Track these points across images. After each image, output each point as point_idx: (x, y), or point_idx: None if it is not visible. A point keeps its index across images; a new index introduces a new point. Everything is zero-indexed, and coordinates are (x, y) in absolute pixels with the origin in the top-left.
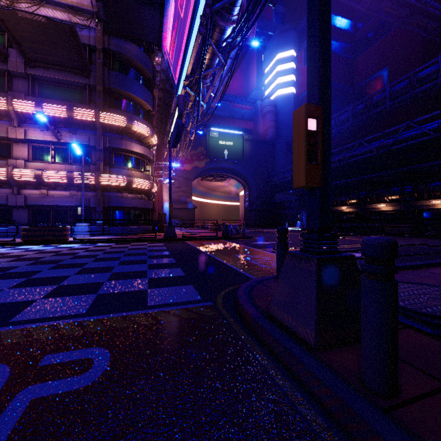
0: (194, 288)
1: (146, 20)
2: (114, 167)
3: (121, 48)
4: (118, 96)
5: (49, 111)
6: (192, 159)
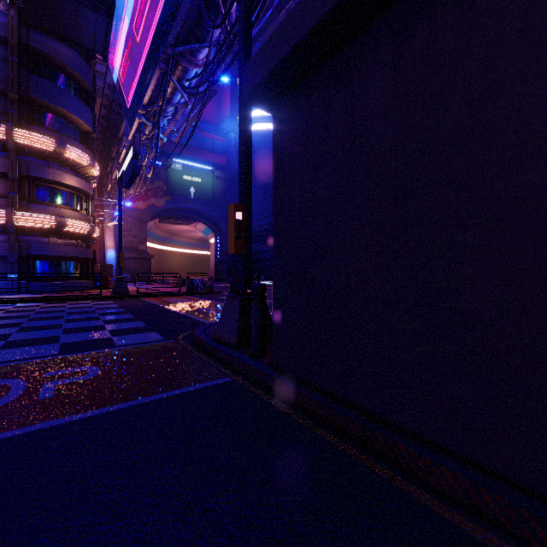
0: (158, 333)
1: (87, 23)
2: (36, 202)
3: (47, 47)
4: (41, 108)
5: None
6: (147, 195)
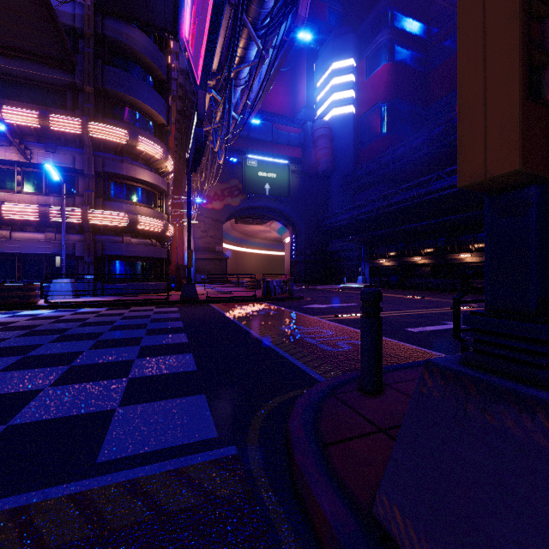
0: (207, 403)
1: None
2: (111, 200)
3: (121, 35)
4: (116, 101)
5: (12, 117)
6: (223, 195)
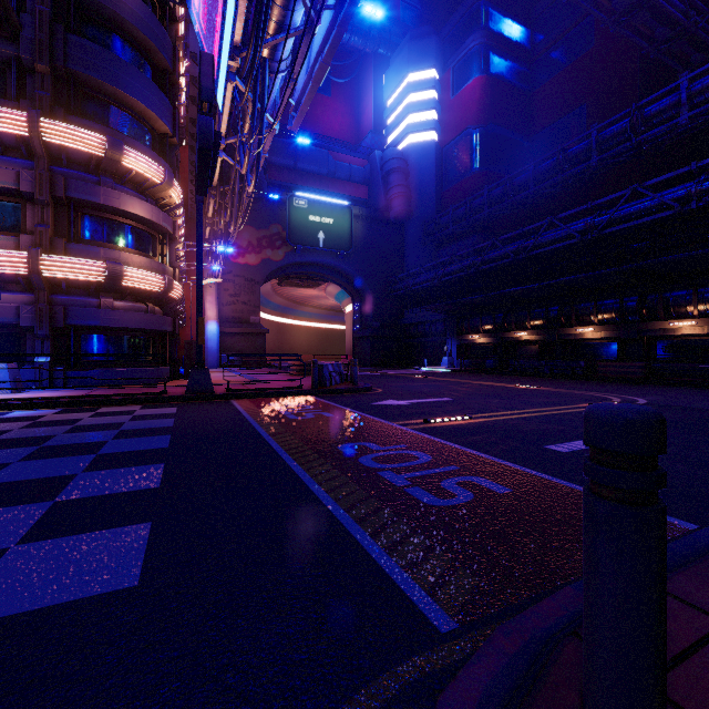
0: None
1: None
2: (81, 242)
3: None
4: (90, 92)
5: None
6: (261, 245)
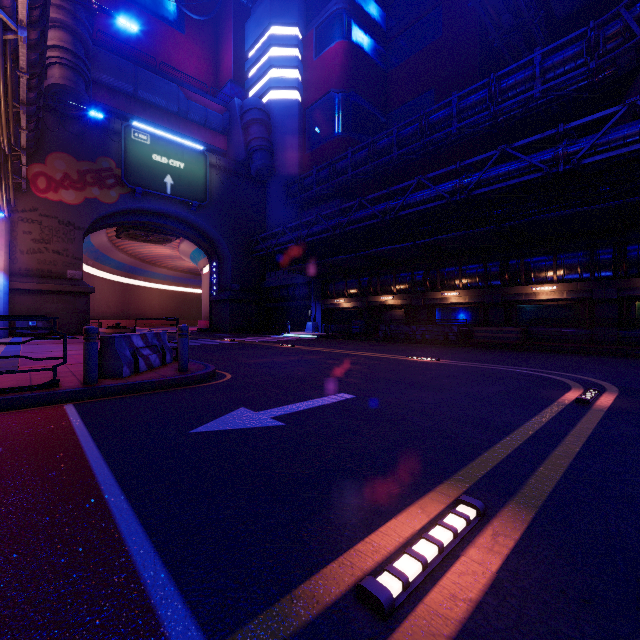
0: None
1: None
2: None
3: None
4: None
5: None
6: (84, 181)
